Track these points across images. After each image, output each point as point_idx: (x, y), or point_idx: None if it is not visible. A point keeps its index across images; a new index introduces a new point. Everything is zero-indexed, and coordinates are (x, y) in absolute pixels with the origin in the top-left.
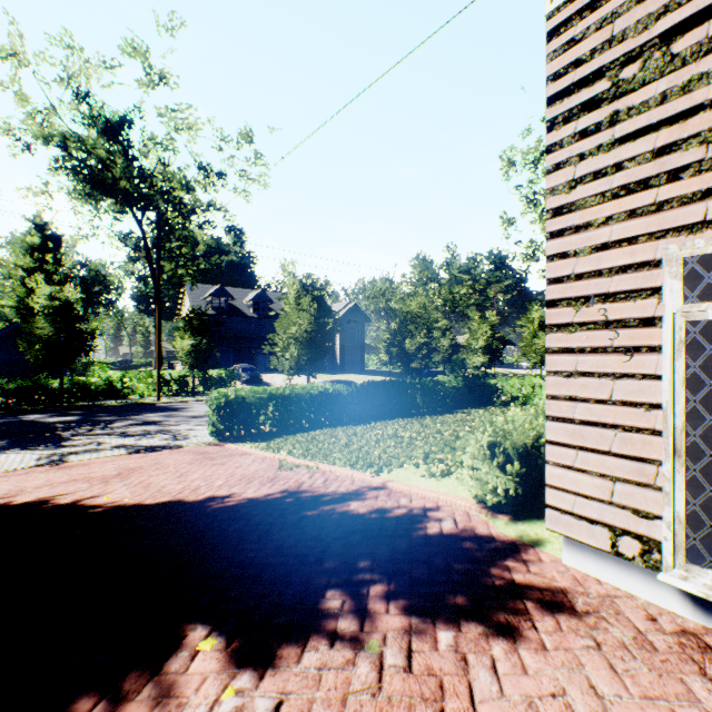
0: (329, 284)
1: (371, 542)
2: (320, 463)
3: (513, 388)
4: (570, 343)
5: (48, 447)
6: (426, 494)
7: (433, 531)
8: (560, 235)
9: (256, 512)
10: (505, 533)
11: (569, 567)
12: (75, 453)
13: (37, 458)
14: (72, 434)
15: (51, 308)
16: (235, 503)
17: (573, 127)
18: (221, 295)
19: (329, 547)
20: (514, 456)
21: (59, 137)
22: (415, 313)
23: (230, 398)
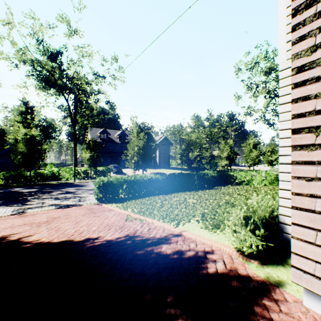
0: (153, 127)
1: (174, 278)
2: (147, 217)
3: (241, 177)
4: (311, 157)
5: (19, 205)
6: (205, 241)
7: (211, 270)
8: (302, 84)
9: (109, 250)
10: (257, 274)
11: (308, 308)
12: (30, 208)
13: (12, 211)
14: (32, 198)
15: (25, 139)
16: (99, 243)
17: (314, 9)
18: (104, 133)
19: (149, 282)
20: (260, 225)
21: (30, 61)
22: (194, 140)
23: (105, 182)
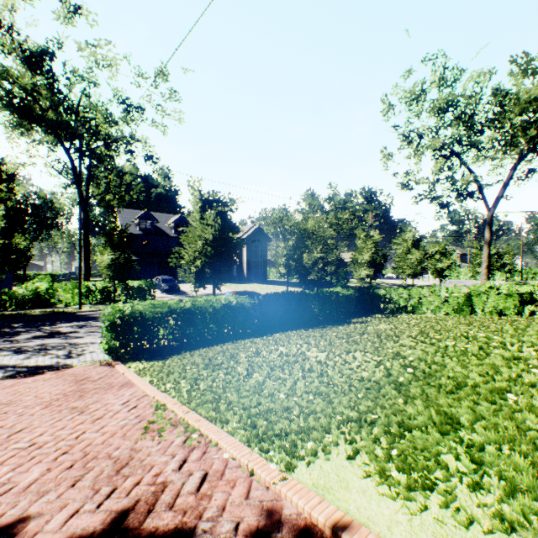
0: (233, 200)
1: None
2: (205, 420)
3: (401, 298)
4: None
5: None
6: None
7: None
8: None
9: None
10: None
11: None
12: None
13: None
14: None
15: None
16: None
17: None
18: (147, 218)
19: None
20: None
21: None
22: (311, 230)
23: (125, 314)
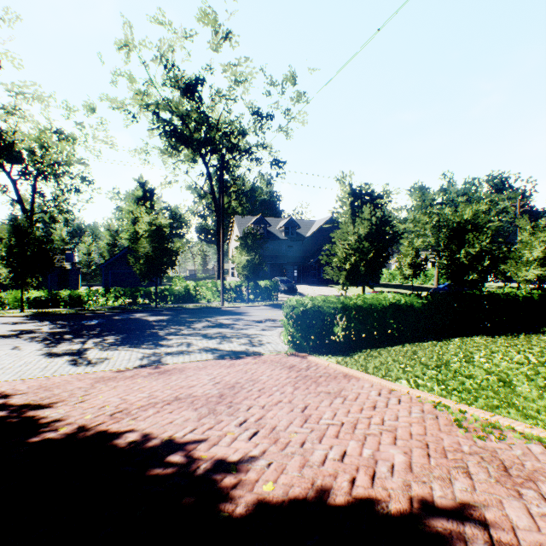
0: (389, 192)
1: None
2: (541, 429)
3: None
4: None
5: (149, 346)
6: None
7: None
8: None
9: None
10: None
11: None
12: (170, 354)
13: (140, 357)
14: (166, 333)
15: (149, 232)
16: None
17: None
18: (260, 223)
19: None
20: None
21: (154, 104)
22: (468, 222)
23: (306, 307)
